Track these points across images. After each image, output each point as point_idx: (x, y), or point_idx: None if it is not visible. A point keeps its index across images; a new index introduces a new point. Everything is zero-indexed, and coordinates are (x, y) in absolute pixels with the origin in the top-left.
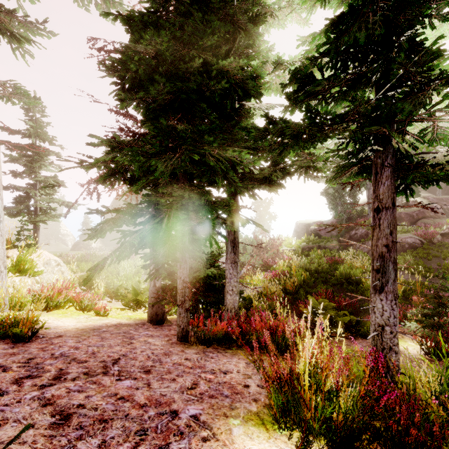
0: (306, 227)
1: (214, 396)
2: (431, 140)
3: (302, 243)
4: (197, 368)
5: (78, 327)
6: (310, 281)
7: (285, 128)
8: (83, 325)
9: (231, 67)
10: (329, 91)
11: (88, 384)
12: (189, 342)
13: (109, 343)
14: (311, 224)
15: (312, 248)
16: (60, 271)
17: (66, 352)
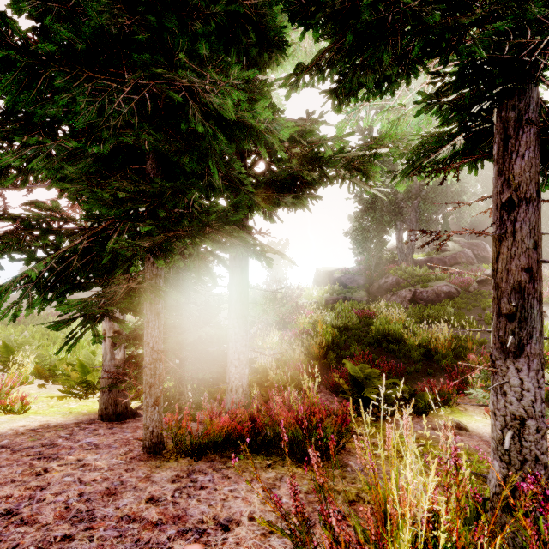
0: (329, 276)
1: None
2: None
3: (324, 294)
4: (169, 525)
5: None
6: (340, 341)
7: None
8: None
9: None
10: None
11: None
12: (165, 454)
13: None
14: (333, 272)
15: (337, 300)
16: None
17: None
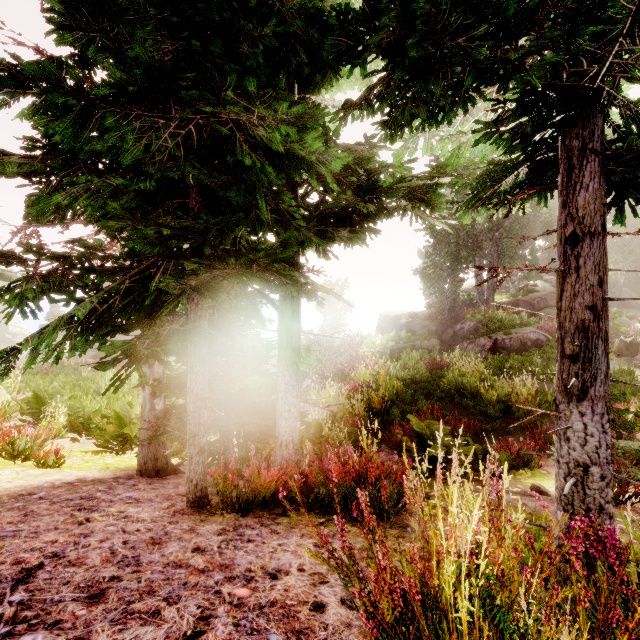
0: (395, 321)
1: None
2: None
3: (389, 343)
4: (216, 572)
5: None
6: (406, 395)
7: None
8: None
9: None
10: None
11: None
12: (210, 509)
13: (36, 527)
14: (400, 317)
15: (404, 349)
16: None
17: None
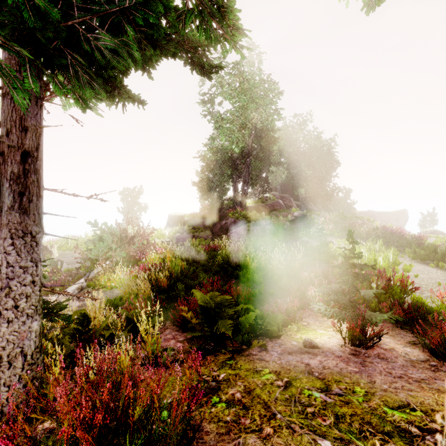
0: (180, 219)
1: None
2: None
3: (175, 234)
4: None
5: None
6: (189, 272)
7: None
8: None
9: None
10: None
11: None
12: None
13: None
14: (184, 216)
15: (187, 239)
16: None
17: None
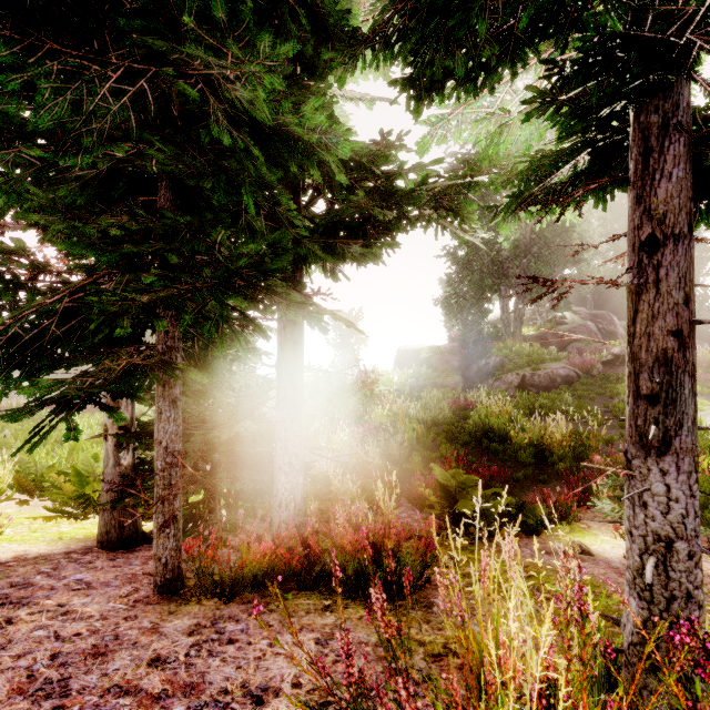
0: (414, 356)
1: None
2: None
3: (408, 380)
4: (177, 698)
5: None
6: (428, 439)
7: None
8: None
9: None
10: None
11: None
12: (184, 594)
13: None
14: (420, 351)
15: (424, 387)
16: None
17: None
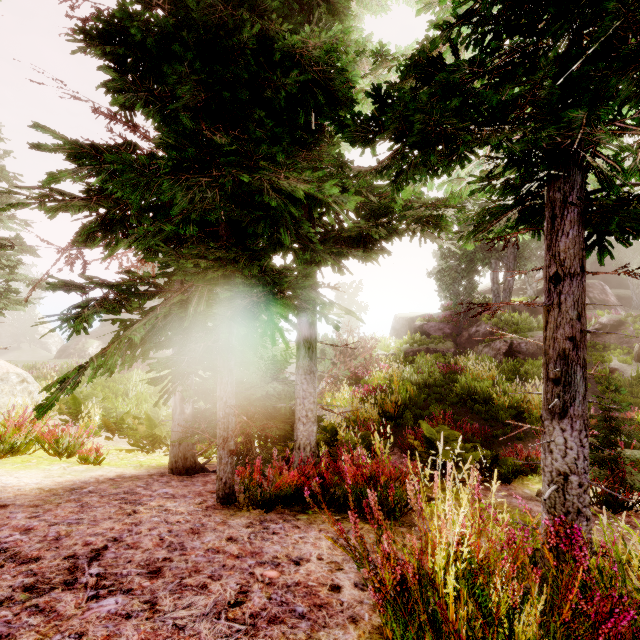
0: (409, 323)
1: (278, 619)
2: (630, 169)
3: (403, 345)
4: (248, 557)
5: (44, 488)
6: (419, 399)
7: (415, 111)
8: (53, 482)
9: (307, 47)
10: (470, 85)
11: (26, 615)
12: (237, 505)
13: (93, 516)
14: (415, 319)
15: (418, 352)
16: (26, 392)
17: (4, 541)
